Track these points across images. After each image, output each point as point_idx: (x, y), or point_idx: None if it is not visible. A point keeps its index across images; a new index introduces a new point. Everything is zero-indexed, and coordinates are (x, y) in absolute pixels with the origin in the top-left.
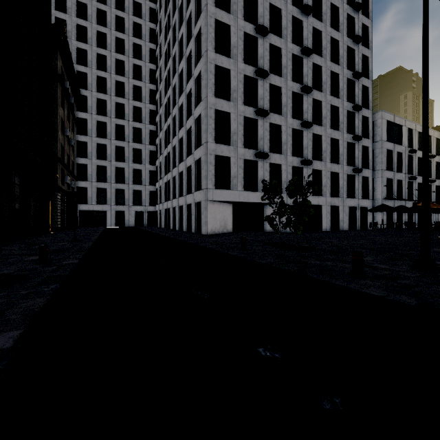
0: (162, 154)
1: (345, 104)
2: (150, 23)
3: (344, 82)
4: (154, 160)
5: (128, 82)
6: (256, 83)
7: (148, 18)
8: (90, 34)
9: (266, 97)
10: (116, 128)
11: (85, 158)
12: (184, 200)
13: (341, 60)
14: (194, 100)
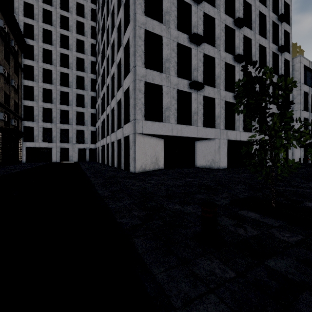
0: (100, 96)
1: (271, 45)
2: None
3: (270, 24)
4: (95, 104)
5: (72, 35)
6: (190, 10)
7: None
8: None
9: (200, 25)
10: (61, 76)
11: (32, 101)
12: (115, 136)
13: (267, 3)
14: (123, 26)
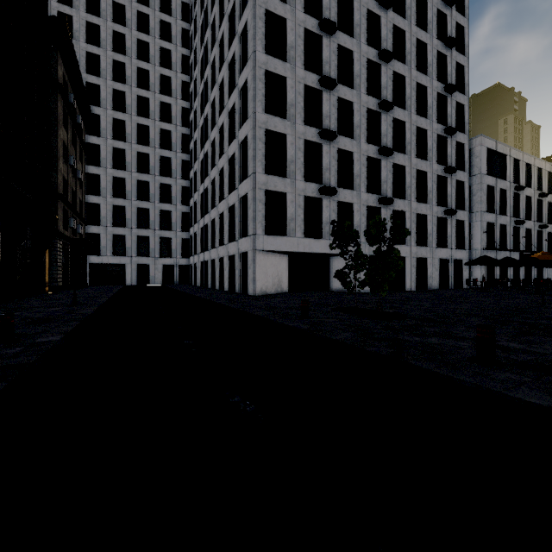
0: (198, 190)
1: (435, 126)
2: (182, 21)
3: (434, 98)
4: (187, 199)
5: (153, 97)
6: (320, 96)
7: (179, 16)
8: (104, 35)
9: (333, 114)
10: (138, 158)
11: (97, 196)
12: (226, 250)
13: (429, 69)
14: (238, 117)
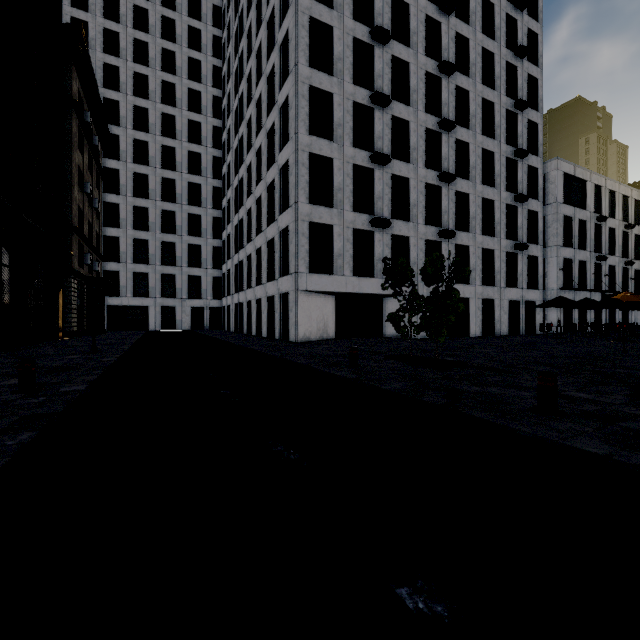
0: (231, 222)
1: (503, 147)
2: (213, 27)
3: (502, 116)
4: (219, 231)
5: (180, 115)
6: (372, 114)
7: (210, 21)
8: (124, 43)
9: (386, 135)
10: (163, 184)
11: (116, 228)
12: (264, 290)
13: (497, 83)
14: (278, 139)
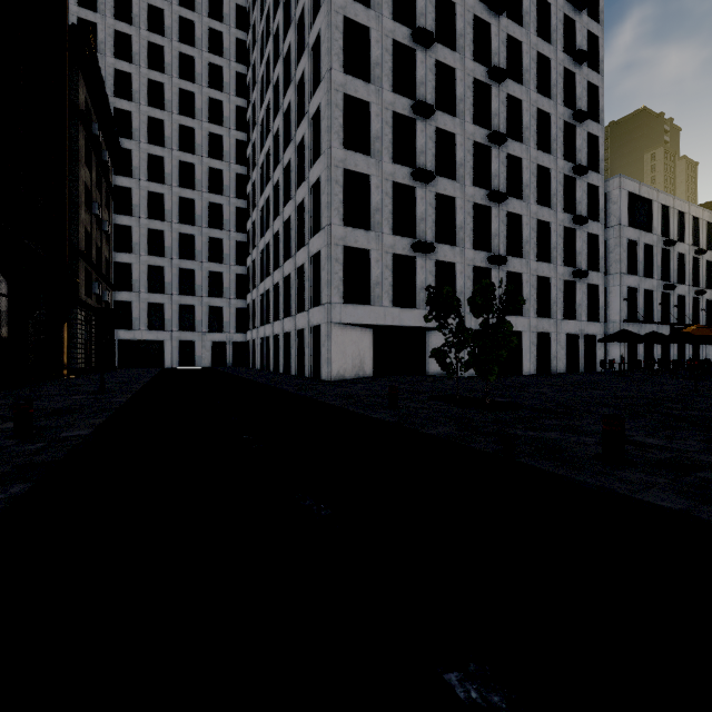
0: (257, 246)
1: (560, 163)
2: (237, 30)
3: (559, 128)
4: (243, 257)
5: (200, 127)
6: (414, 126)
7: (233, 23)
8: (137, 47)
9: (430, 150)
10: (180, 204)
11: (129, 253)
12: (293, 323)
13: (553, 91)
14: (309, 153)
